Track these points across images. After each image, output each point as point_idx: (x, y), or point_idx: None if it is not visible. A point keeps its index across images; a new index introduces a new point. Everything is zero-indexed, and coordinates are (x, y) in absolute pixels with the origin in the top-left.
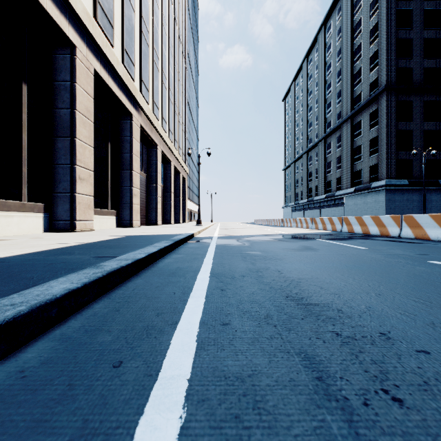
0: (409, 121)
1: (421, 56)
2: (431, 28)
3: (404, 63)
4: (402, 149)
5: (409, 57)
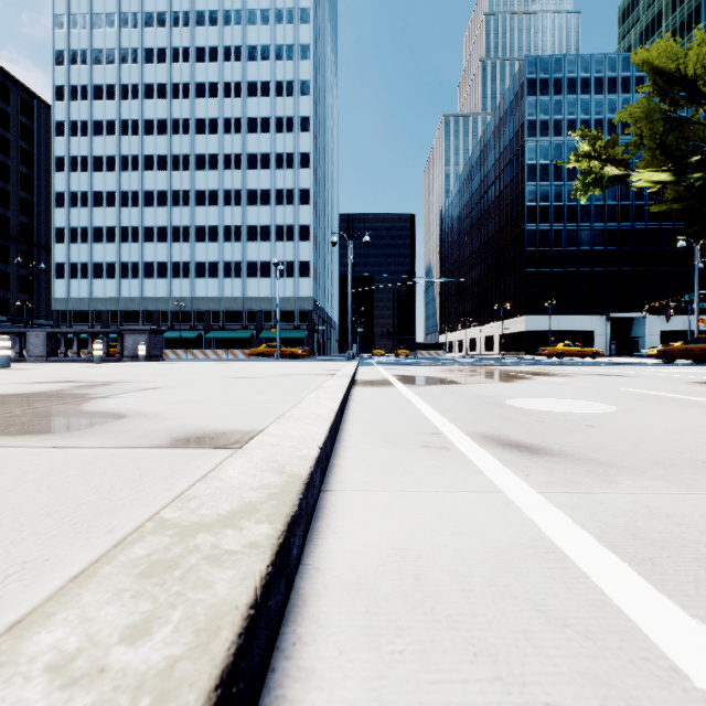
0: (8, 264)
1: (18, 211)
2: (26, 190)
3: (3, 211)
4: (1, 288)
5: (8, 207)
